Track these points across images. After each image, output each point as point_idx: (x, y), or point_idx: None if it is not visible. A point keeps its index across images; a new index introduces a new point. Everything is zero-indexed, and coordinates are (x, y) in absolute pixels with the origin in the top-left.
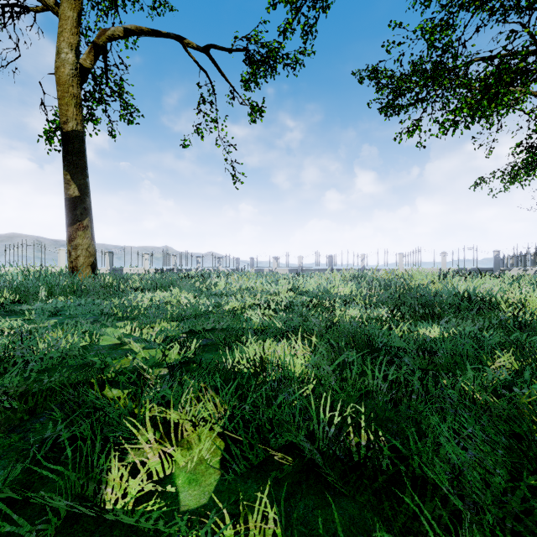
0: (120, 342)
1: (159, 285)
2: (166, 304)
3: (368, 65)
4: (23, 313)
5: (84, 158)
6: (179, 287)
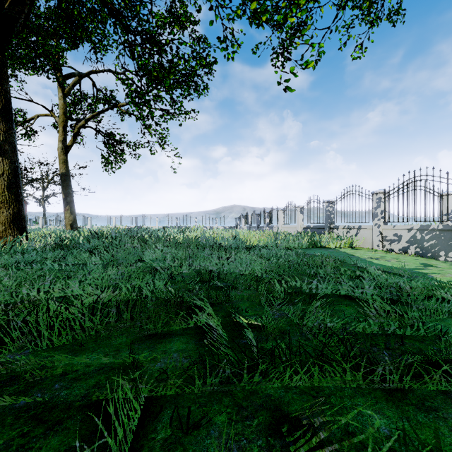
0: None
1: None
2: None
3: None
4: None
5: (67, 182)
6: None
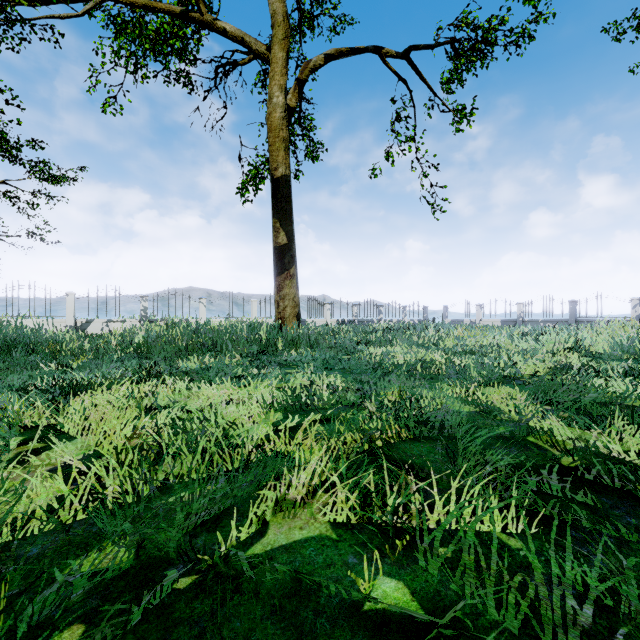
0: (479, 410)
1: (371, 339)
2: (423, 363)
3: (636, 8)
4: (289, 365)
5: (291, 203)
6: (396, 341)
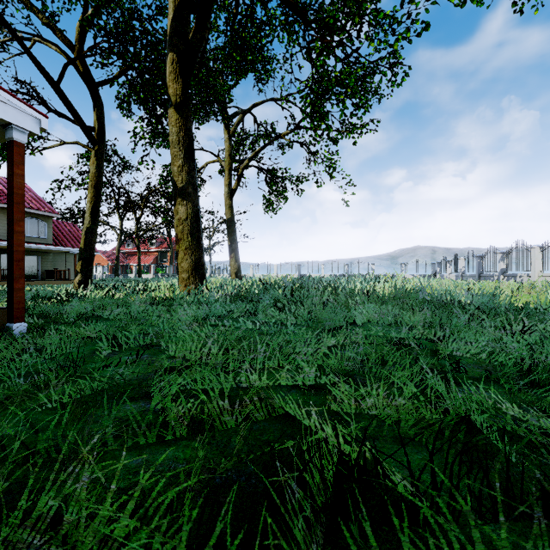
0: None
1: None
2: None
3: None
4: None
5: (232, 228)
6: None
